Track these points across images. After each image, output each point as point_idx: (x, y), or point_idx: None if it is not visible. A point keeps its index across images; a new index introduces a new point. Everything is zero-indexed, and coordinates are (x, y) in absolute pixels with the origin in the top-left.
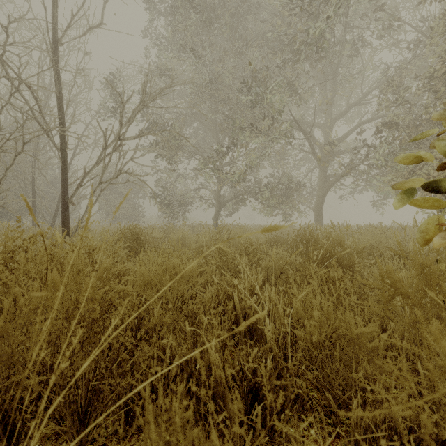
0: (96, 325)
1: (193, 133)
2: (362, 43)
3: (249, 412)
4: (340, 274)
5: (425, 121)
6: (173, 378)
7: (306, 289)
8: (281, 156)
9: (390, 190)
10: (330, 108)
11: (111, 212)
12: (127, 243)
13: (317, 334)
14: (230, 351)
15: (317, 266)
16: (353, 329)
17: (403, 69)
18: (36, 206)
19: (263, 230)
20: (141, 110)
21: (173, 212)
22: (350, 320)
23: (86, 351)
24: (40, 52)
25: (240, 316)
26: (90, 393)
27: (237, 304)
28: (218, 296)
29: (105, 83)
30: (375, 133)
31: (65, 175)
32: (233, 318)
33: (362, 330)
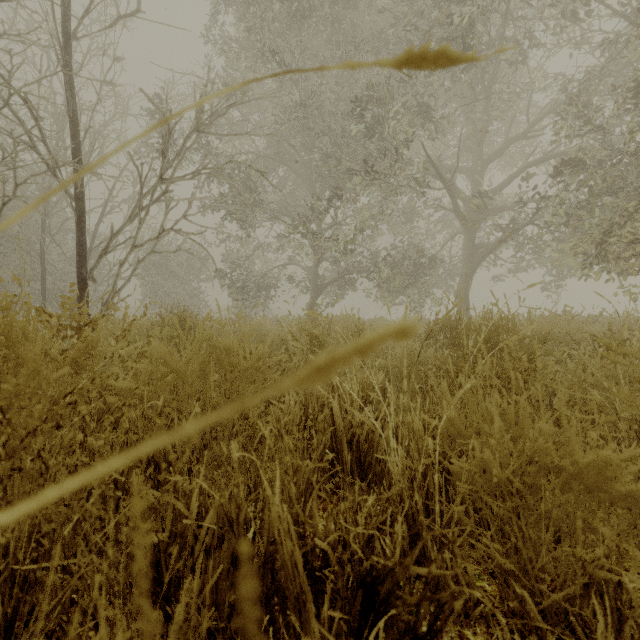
0: (32, 442)
1: (278, 185)
2: (530, 43)
3: (359, 626)
4: (523, 365)
5: (628, 155)
6: (204, 555)
7: (470, 382)
8: (408, 217)
9: (572, 263)
10: (481, 144)
11: (160, 301)
12: (169, 333)
13: (497, 466)
14: (325, 502)
15: (473, 362)
16: (579, 454)
17: (592, 79)
18: (47, 290)
19: (403, 58)
20: (201, 148)
21: (248, 299)
22: (572, 435)
23: (8, 498)
24: (42, 48)
25: (344, 439)
26: (18, 588)
27: (338, 419)
28: (306, 407)
29: (148, 109)
30: (550, 176)
31: (81, 236)
32: (328, 439)
33: (601, 456)
